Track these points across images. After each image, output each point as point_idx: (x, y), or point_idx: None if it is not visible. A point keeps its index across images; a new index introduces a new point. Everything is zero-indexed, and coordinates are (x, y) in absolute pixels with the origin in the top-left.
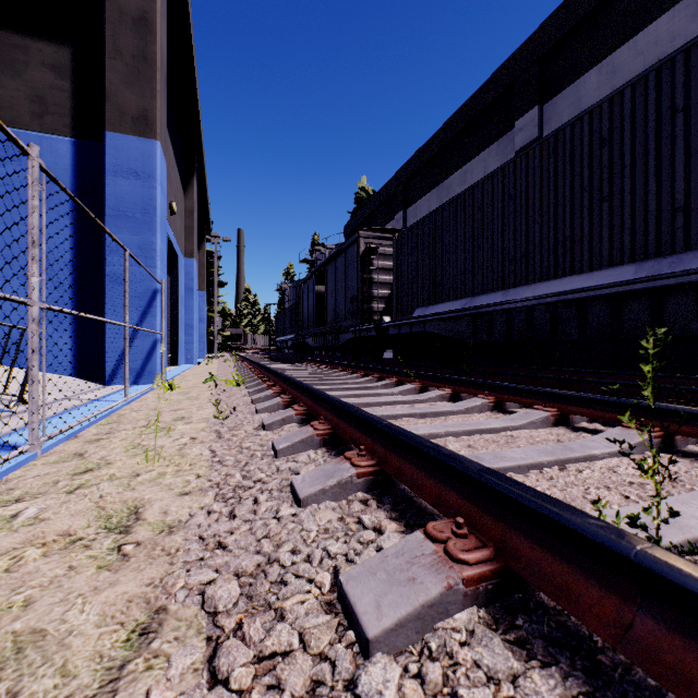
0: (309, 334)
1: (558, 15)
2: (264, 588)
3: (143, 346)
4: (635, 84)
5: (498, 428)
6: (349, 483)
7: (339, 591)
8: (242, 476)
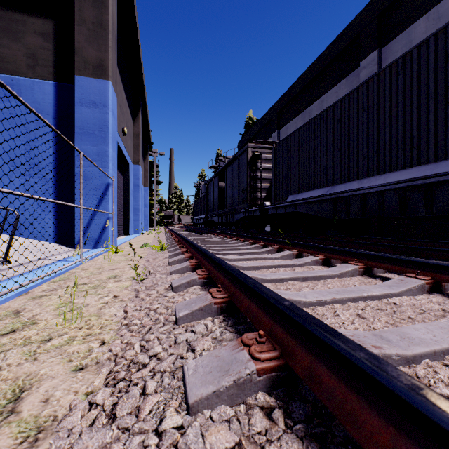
0: (214, 214)
1: None
2: None
3: (100, 222)
4: None
5: (380, 295)
6: (248, 382)
7: None
8: (141, 346)
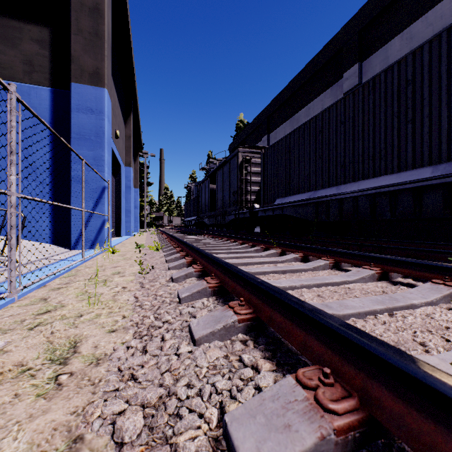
0: (205, 216)
1: (373, 1)
2: (163, 420)
3: (96, 224)
4: (431, 41)
5: (339, 282)
6: (232, 327)
7: (224, 430)
8: (155, 317)
